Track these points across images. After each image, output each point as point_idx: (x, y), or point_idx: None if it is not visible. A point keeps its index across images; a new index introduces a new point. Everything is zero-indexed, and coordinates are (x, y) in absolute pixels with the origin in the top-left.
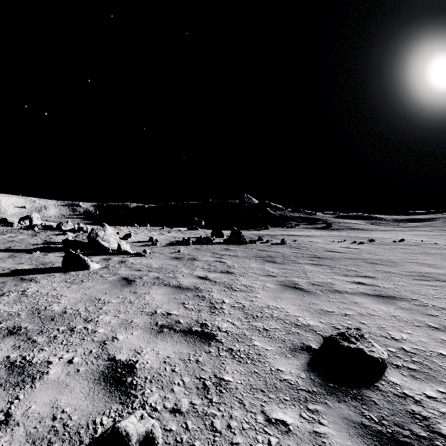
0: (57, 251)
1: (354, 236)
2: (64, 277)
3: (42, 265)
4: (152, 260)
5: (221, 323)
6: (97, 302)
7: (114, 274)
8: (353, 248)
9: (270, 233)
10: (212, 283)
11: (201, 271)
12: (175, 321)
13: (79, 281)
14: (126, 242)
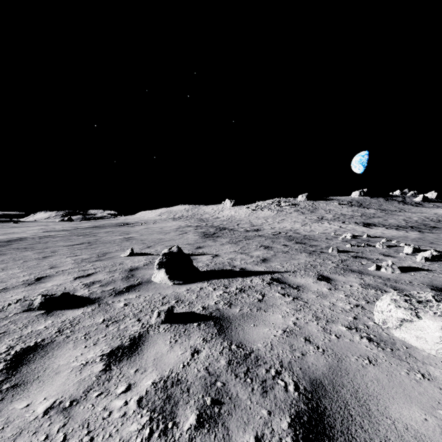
0: None
1: None
2: None
3: None
4: None
5: None
6: None
7: None
8: None
9: None
10: None
11: None
12: None
13: None
14: None
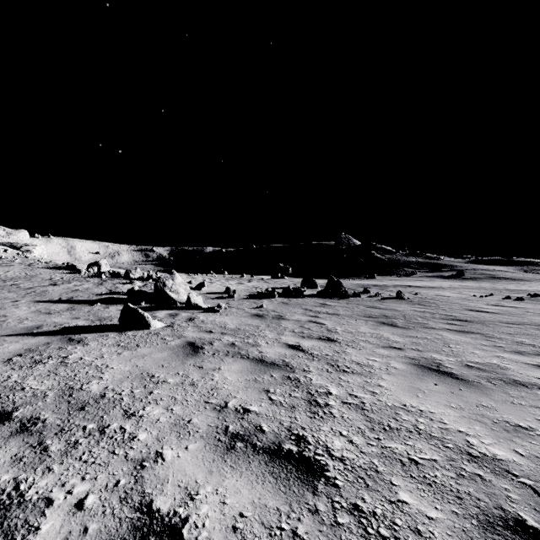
0: (120, 303)
1: (502, 288)
2: (118, 339)
3: (98, 321)
4: (227, 318)
5: (331, 437)
6: (149, 380)
7: (178, 337)
8: (509, 306)
9: (377, 283)
10: (309, 357)
11: (290, 336)
12: (255, 427)
13: (134, 346)
14: (198, 293)
